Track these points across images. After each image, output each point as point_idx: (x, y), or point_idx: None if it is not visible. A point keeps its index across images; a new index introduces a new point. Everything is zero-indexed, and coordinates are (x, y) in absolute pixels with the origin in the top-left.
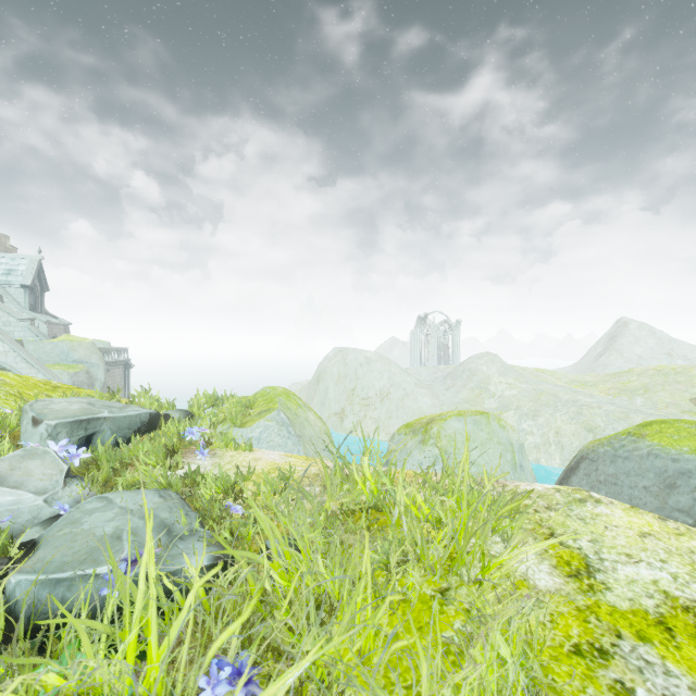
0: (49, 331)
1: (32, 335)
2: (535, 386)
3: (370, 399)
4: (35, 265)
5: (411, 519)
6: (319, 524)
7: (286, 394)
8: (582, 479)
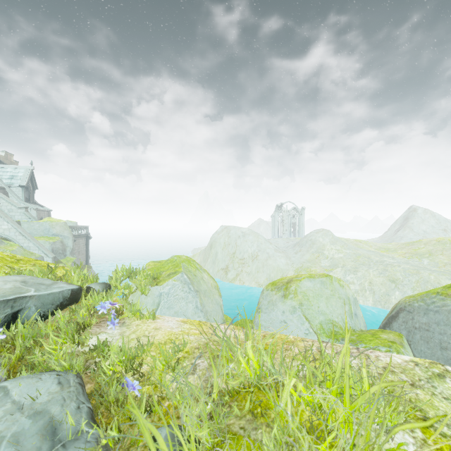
0: (37, 215)
1: (26, 218)
2: (355, 251)
3: (245, 259)
4: (29, 173)
5: (292, 401)
6: (205, 417)
7: (188, 260)
8: (401, 324)
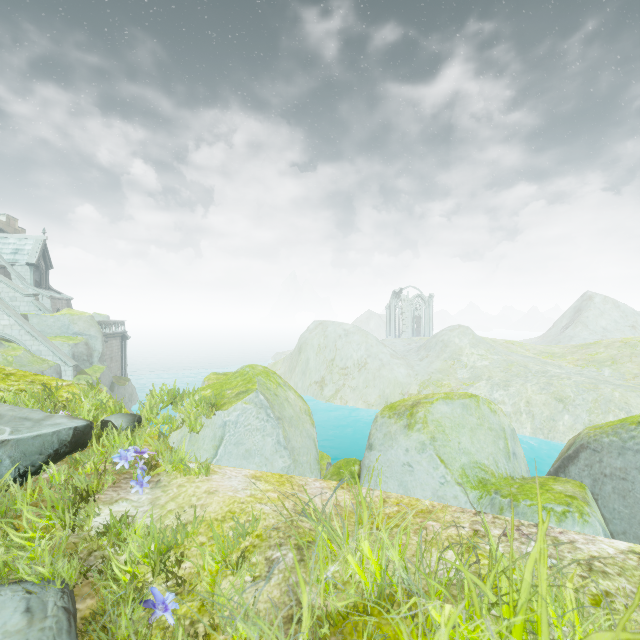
0: (52, 305)
1: (36, 309)
2: (506, 357)
3: (348, 369)
4: (40, 245)
5: None
6: None
7: (266, 373)
8: (582, 469)
